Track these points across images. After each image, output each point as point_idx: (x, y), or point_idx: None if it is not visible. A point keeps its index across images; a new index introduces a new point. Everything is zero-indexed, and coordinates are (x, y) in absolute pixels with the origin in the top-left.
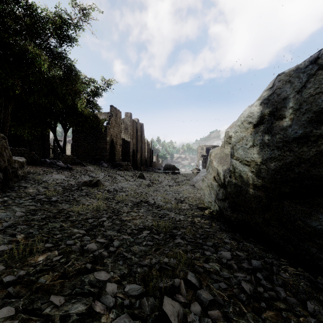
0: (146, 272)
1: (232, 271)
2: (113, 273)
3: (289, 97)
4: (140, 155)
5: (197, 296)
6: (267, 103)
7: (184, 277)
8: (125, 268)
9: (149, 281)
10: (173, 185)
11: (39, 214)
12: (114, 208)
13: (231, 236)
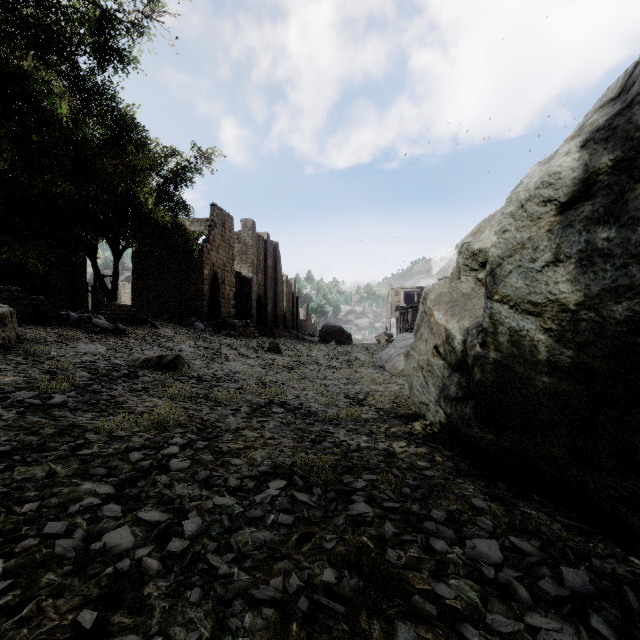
0: (269, 626)
1: (517, 606)
2: None
3: None
4: (273, 307)
5: None
6: (607, 138)
7: (384, 639)
8: (207, 615)
9: None
10: (341, 368)
11: None
12: (204, 419)
13: (486, 491)
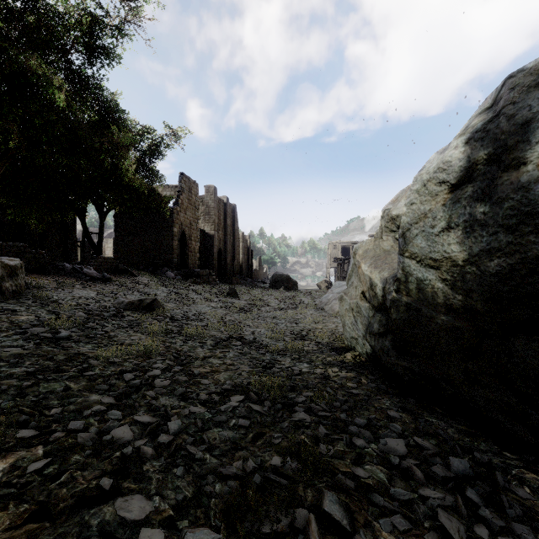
0: (233, 492)
1: (414, 483)
2: (159, 500)
3: (538, 118)
4: (231, 259)
5: None
6: (483, 138)
7: (315, 502)
8: (189, 484)
9: (239, 522)
10: (288, 309)
11: (25, 365)
12: (179, 350)
13: (399, 405)
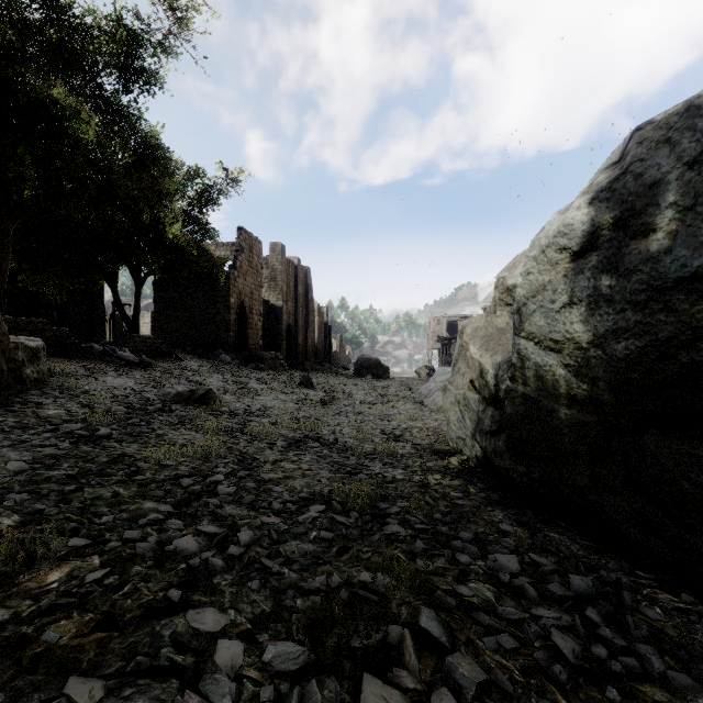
0: (316, 608)
1: (526, 603)
2: (235, 613)
3: (668, 180)
4: (304, 338)
5: (445, 671)
6: (608, 198)
7: (411, 620)
8: (267, 598)
9: (325, 635)
10: (377, 403)
11: (64, 467)
12: (243, 452)
13: (514, 518)
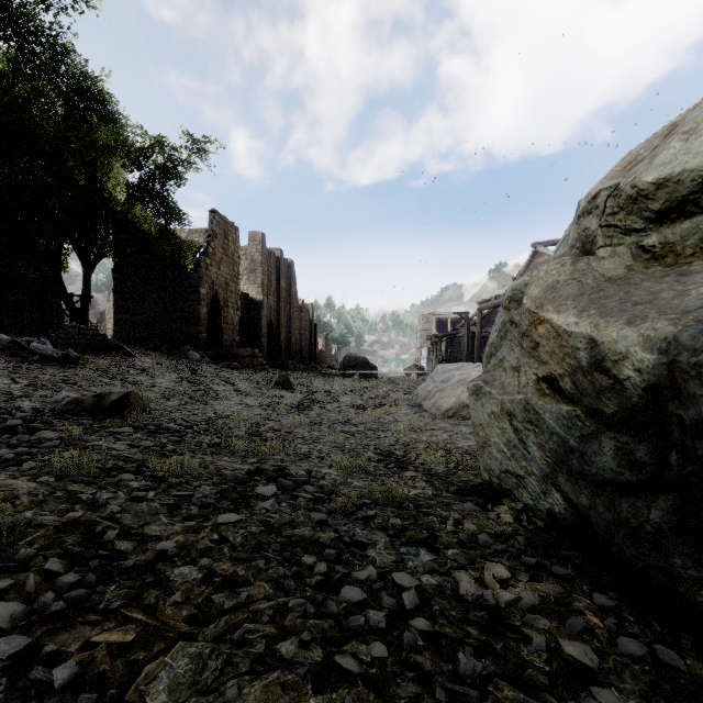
0: None
1: None
2: None
3: None
4: (287, 335)
5: None
6: None
7: None
8: None
9: None
10: (367, 407)
11: None
12: (95, 532)
13: None
